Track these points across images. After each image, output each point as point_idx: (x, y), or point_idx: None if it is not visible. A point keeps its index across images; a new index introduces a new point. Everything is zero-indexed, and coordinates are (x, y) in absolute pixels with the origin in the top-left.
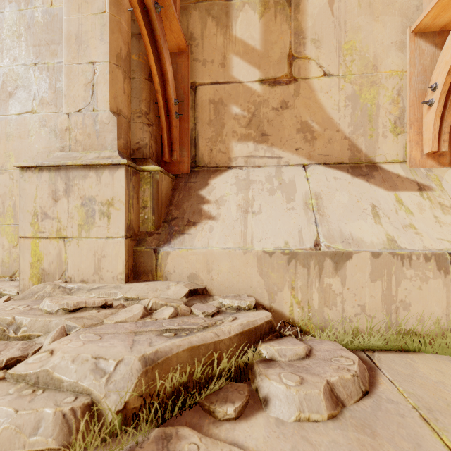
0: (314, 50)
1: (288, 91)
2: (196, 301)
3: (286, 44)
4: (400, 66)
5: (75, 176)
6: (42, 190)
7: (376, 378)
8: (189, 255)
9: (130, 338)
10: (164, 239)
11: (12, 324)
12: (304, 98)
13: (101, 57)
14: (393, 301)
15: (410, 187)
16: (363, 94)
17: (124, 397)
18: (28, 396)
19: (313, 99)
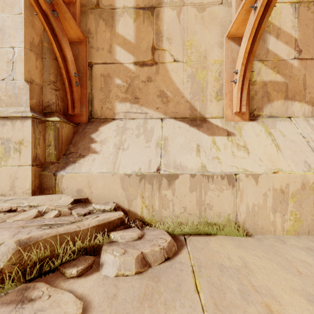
0: (168, 44)
1: (152, 70)
2: (78, 207)
3: (150, 39)
4: (220, 57)
5: None
6: None
7: (181, 250)
8: (77, 177)
9: (17, 230)
10: (61, 167)
11: None
12: (162, 75)
13: (19, 44)
14: (203, 204)
15: (222, 134)
16: (198, 74)
17: (0, 266)
18: None
19: (168, 76)
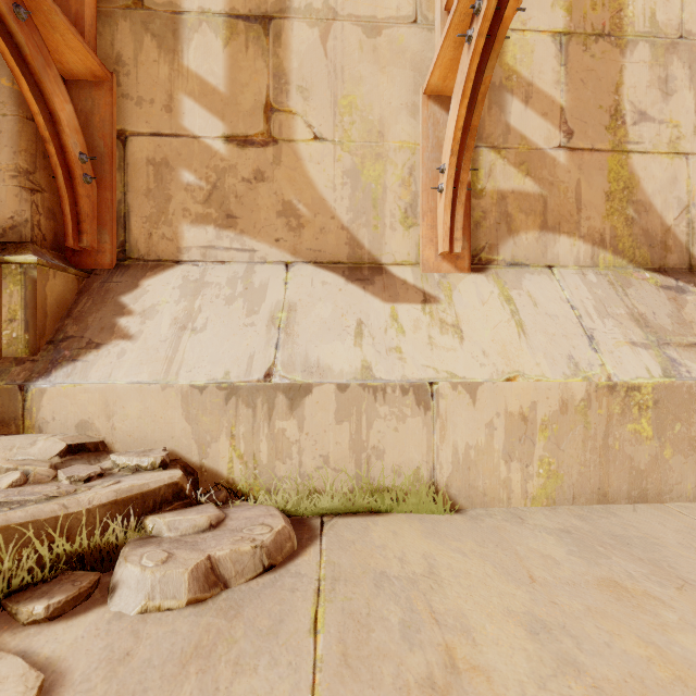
0: (301, 102)
1: (265, 156)
2: (78, 462)
3: (262, 88)
4: (412, 137)
5: None
6: None
7: (306, 548)
8: (77, 393)
9: None
10: (41, 370)
11: None
12: (288, 168)
13: None
14: (364, 449)
15: (413, 298)
16: (366, 169)
17: None
18: None
19: (300, 171)
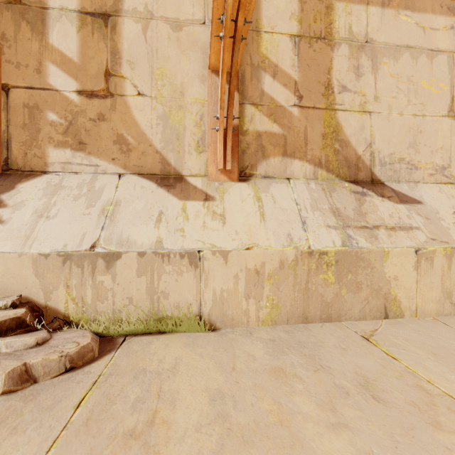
0: (130, 70)
1: (105, 104)
2: None
3: (103, 60)
4: (202, 96)
5: None
6: None
7: (104, 356)
8: None
9: None
10: None
11: None
12: (120, 113)
13: None
14: (156, 293)
15: (199, 198)
16: (172, 115)
17: None
18: None
19: (129, 115)
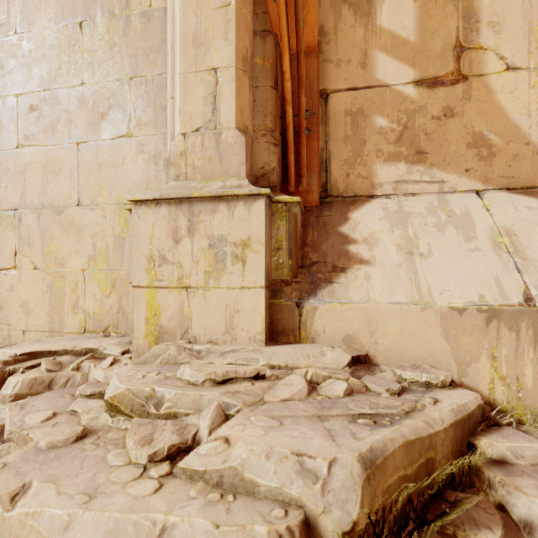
0: (492, 36)
1: (454, 93)
2: (361, 373)
3: (451, 31)
4: None
5: (201, 211)
6: (160, 229)
7: None
8: (344, 311)
9: (318, 425)
10: (307, 290)
11: (151, 397)
12: (478, 101)
13: (225, 61)
14: None
15: None
16: None
17: (351, 515)
18: (219, 503)
19: (491, 103)
